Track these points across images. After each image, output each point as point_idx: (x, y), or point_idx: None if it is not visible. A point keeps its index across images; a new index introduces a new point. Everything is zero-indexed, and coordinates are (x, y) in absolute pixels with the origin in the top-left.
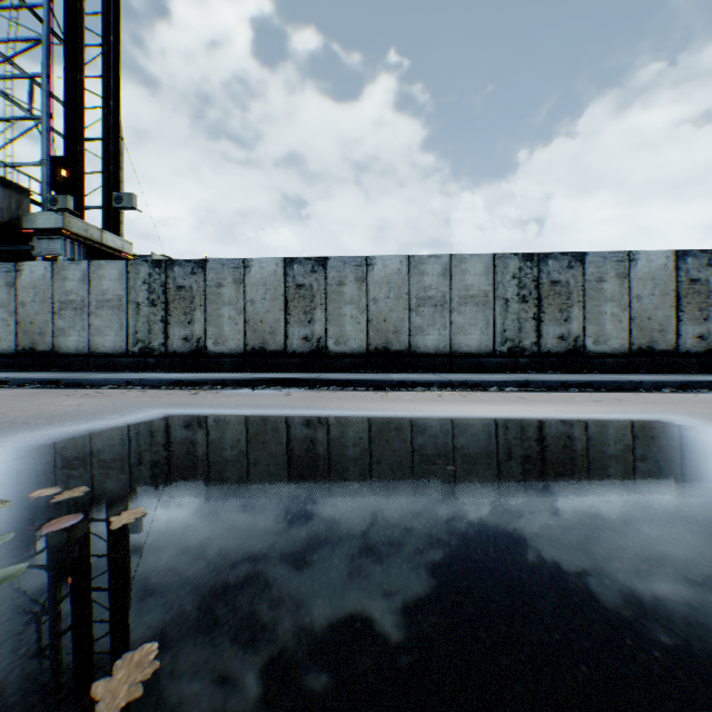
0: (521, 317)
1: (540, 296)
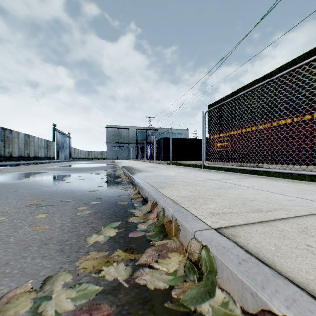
0: (2, 146)
1: (6, 140)
